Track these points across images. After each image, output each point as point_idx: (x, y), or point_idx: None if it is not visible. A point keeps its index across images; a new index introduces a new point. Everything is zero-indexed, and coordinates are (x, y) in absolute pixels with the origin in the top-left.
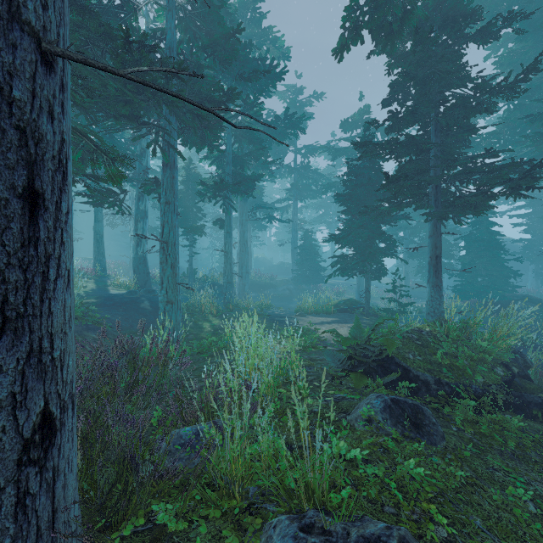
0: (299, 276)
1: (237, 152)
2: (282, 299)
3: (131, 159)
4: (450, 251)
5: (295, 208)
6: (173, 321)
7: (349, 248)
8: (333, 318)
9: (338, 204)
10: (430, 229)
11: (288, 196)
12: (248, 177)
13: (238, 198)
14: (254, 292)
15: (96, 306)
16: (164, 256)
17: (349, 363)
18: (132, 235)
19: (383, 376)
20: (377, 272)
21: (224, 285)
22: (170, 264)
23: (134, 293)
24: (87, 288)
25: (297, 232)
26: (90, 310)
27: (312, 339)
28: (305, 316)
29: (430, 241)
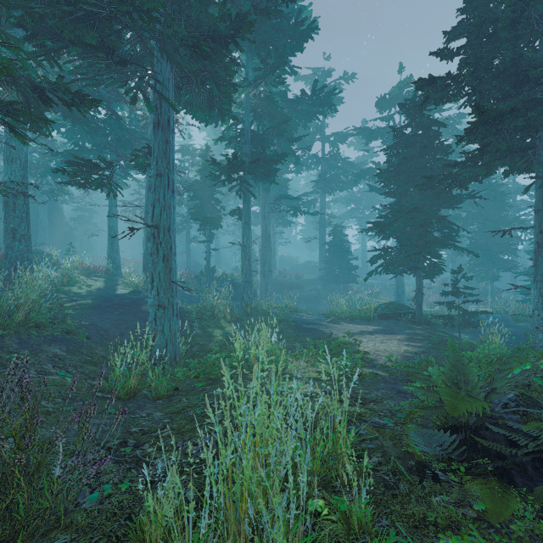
0: (328, 275)
1: (258, 131)
2: (308, 301)
3: (93, 102)
4: (512, 245)
5: (323, 201)
6: (166, 331)
7: (395, 238)
8: (375, 326)
9: (370, 198)
10: (539, 200)
11: (315, 189)
12: (269, 157)
13: (260, 189)
14: (278, 292)
15: (87, 309)
16: (154, 245)
17: (461, 449)
18: (108, 215)
19: (542, 481)
20: (431, 269)
21: (241, 284)
22: (161, 255)
23: (137, 294)
24: (94, 286)
25: (325, 227)
26: (65, 314)
27: (354, 361)
28: (338, 322)
29: (539, 218)
